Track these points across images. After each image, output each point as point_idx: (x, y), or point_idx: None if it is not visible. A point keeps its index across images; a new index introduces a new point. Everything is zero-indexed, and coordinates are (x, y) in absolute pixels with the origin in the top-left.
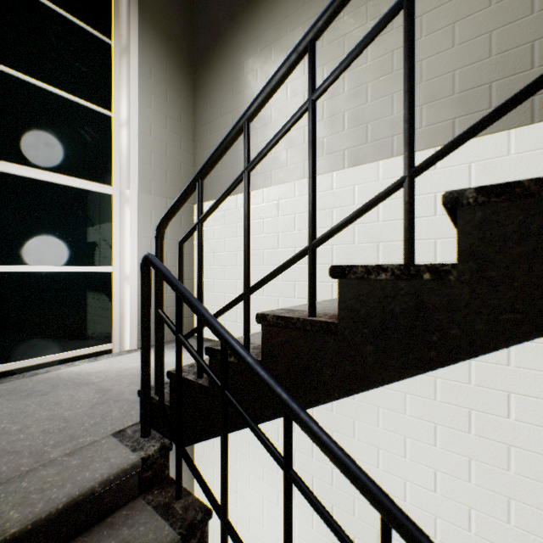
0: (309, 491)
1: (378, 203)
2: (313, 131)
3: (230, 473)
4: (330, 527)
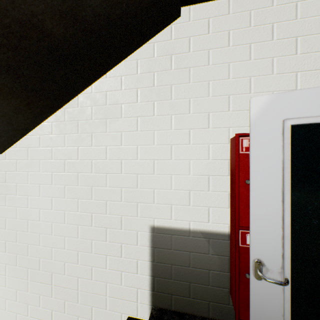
0: None
1: None
2: None
3: None
4: None
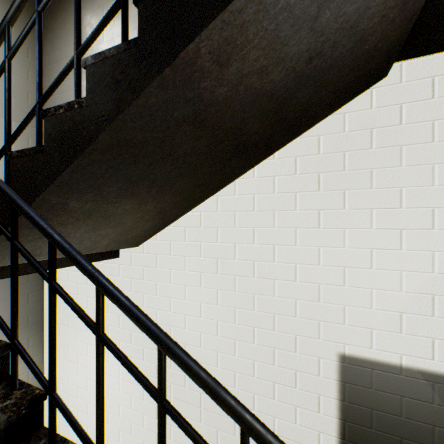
0: (23, 248)
1: (66, 72)
2: (39, 31)
3: (73, 349)
4: (29, 261)
